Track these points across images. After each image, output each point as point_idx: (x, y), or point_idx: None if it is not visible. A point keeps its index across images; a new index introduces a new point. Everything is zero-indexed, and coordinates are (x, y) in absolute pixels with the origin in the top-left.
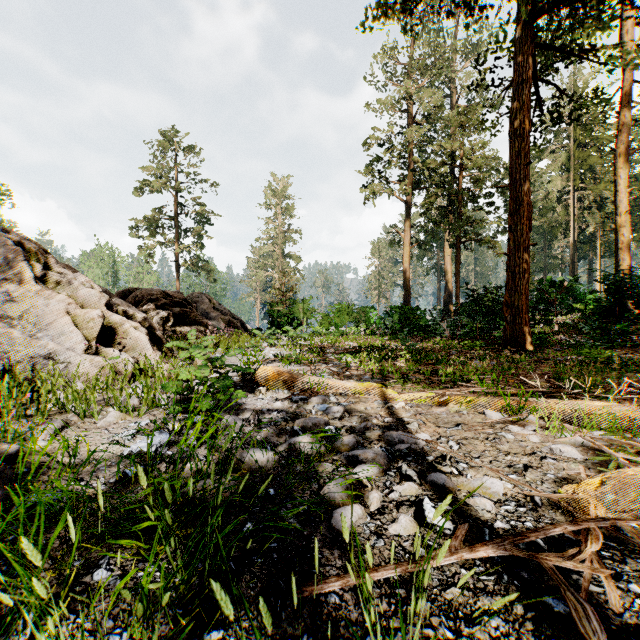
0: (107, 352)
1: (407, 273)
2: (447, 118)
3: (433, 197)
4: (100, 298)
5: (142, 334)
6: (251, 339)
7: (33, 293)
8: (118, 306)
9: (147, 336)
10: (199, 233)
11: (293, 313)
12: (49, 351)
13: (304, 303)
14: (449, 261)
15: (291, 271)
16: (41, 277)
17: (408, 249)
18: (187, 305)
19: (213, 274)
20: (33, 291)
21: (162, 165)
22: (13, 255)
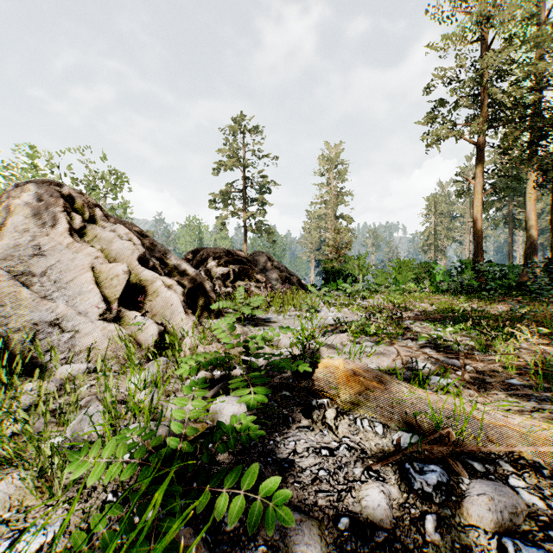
0: (130, 317)
1: (478, 224)
2: (534, 37)
3: (518, 131)
4: (133, 251)
5: (174, 294)
6: (306, 297)
7: (65, 246)
8: (171, 262)
9: (183, 296)
10: (262, 201)
11: (348, 269)
12: (57, 316)
13: (359, 259)
14: (532, 208)
15: (345, 228)
16: (79, 229)
17: (480, 197)
18: (246, 262)
19: (273, 236)
20: (64, 244)
21: (233, 147)
22: (52, 206)
